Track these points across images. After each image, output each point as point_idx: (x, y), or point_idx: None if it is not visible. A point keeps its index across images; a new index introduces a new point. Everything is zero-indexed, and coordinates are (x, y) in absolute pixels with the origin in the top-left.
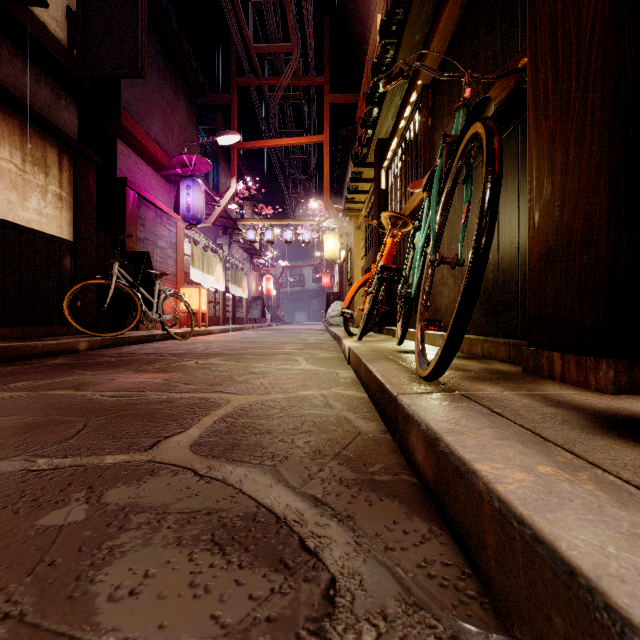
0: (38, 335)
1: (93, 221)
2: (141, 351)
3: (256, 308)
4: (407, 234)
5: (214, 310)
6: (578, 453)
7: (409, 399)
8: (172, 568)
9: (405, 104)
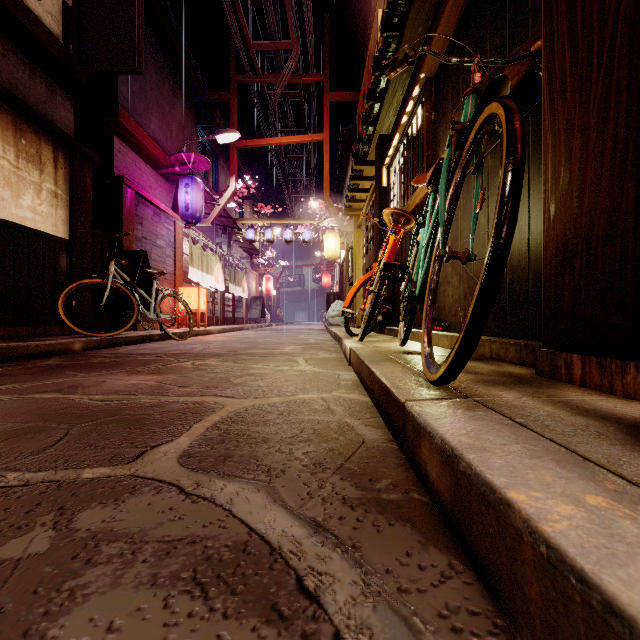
0: (32, 335)
1: (89, 219)
2: (137, 352)
3: (256, 308)
4: (409, 232)
5: (213, 310)
6: (629, 477)
7: (419, 406)
8: (142, 618)
9: (407, 99)
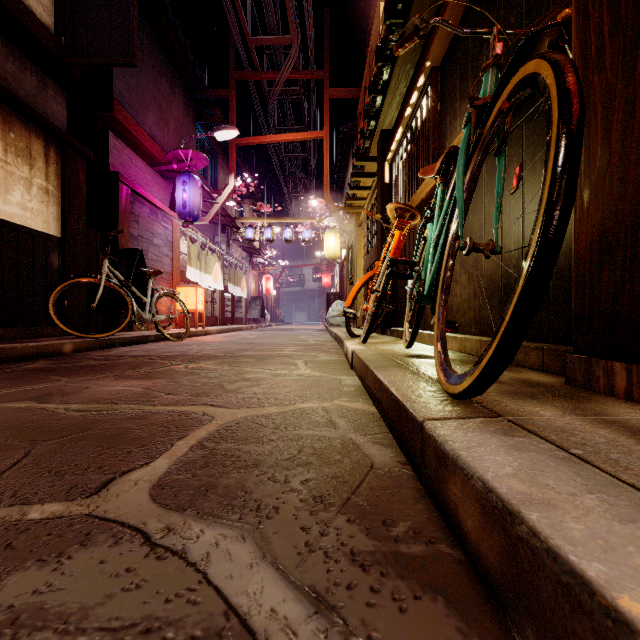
0: (21, 336)
1: (83, 217)
2: (130, 353)
3: (255, 308)
4: (413, 229)
5: (212, 310)
6: None
7: (442, 428)
8: None
9: (411, 89)
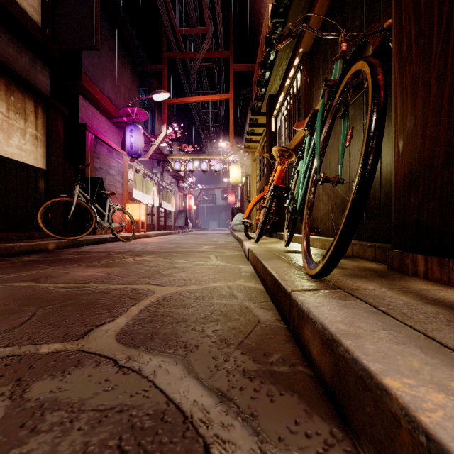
0: (19, 238)
1: (61, 155)
2: (94, 250)
3: (181, 218)
4: (291, 164)
5: (151, 220)
6: None
7: (302, 296)
8: None
9: (290, 67)
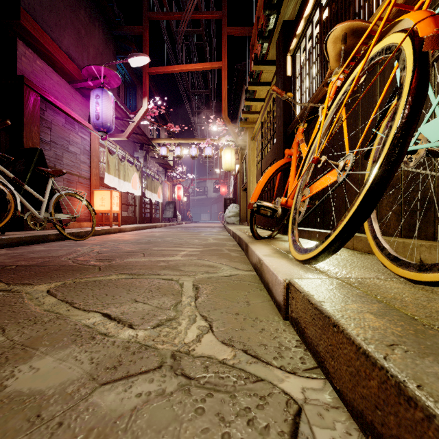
0: None
1: None
2: None
3: (169, 210)
4: None
5: (132, 211)
6: None
7: None
8: None
9: None
